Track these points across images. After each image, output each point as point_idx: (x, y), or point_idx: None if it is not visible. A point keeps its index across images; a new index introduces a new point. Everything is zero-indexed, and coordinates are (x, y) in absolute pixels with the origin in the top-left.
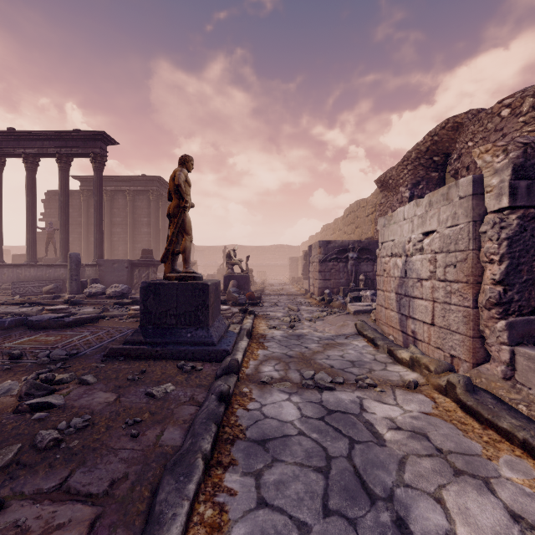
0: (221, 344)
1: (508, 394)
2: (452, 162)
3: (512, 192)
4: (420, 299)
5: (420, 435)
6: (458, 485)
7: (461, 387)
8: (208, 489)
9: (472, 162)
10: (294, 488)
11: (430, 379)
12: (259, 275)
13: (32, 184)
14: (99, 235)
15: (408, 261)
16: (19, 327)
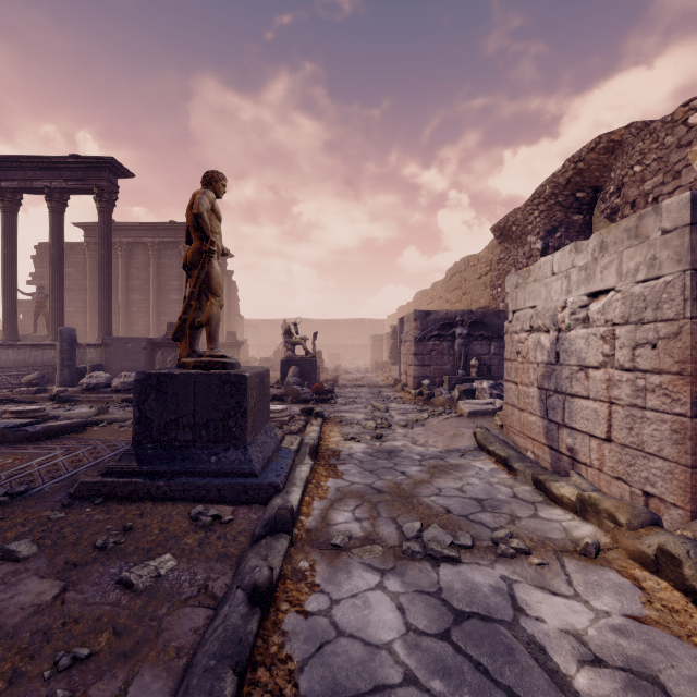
0: (267, 474)
1: None
2: (607, 198)
3: None
4: (585, 399)
5: (646, 680)
6: None
7: (692, 565)
8: None
9: (641, 195)
10: None
11: (620, 540)
12: (331, 359)
13: (10, 231)
14: (107, 303)
15: (561, 338)
16: None
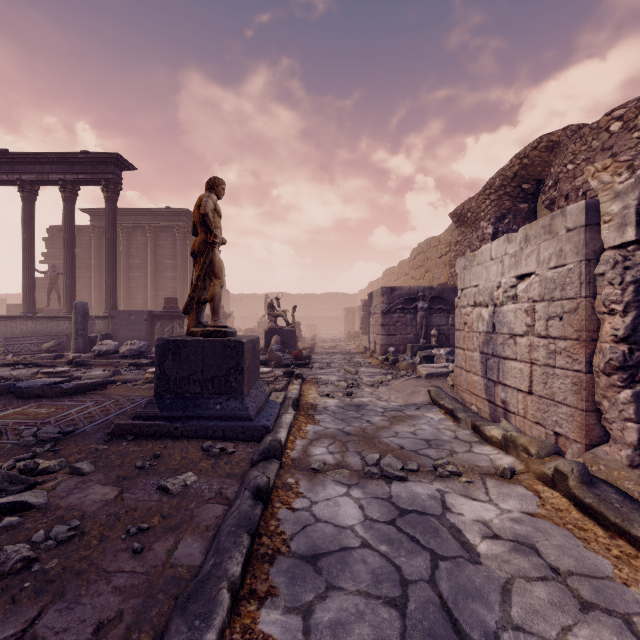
0: (260, 419)
1: (637, 487)
2: (547, 190)
3: (639, 221)
4: (514, 360)
5: (527, 546)
6: (589, 627)
7: (574, 478)
8: (236, 636)
9: (573, 189)
10: (358, 633)
11: (530, 466)
12: (308, 329)
13: (29, 217)
14: (113, 280)
15: (497, 312)
16: (5, 395)
